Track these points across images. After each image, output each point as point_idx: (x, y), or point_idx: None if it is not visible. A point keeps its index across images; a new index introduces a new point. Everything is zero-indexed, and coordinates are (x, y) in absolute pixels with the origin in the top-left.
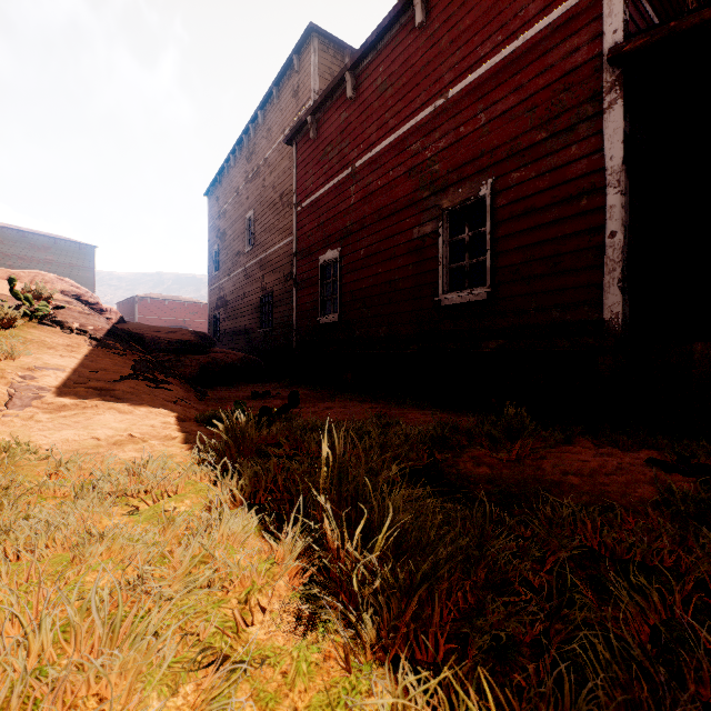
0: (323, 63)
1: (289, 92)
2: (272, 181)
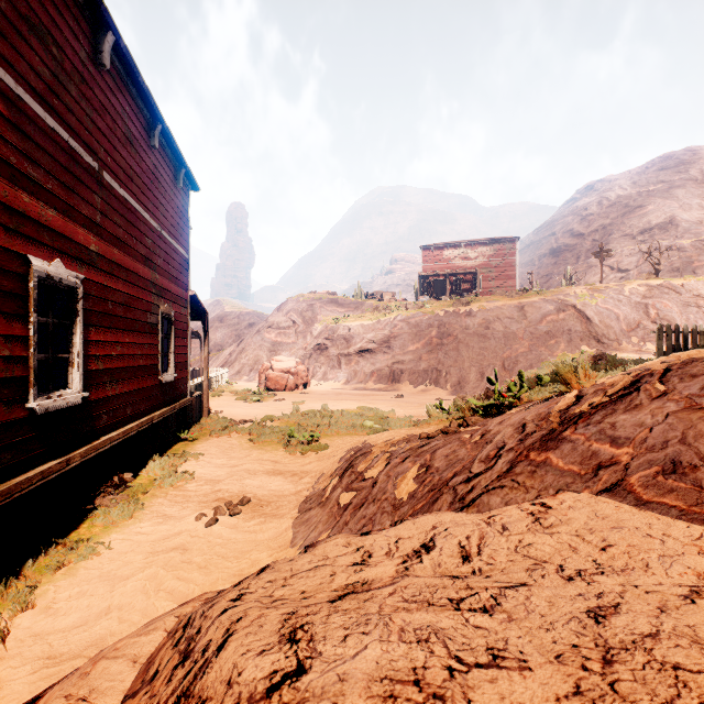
0: None
1: None
2: None
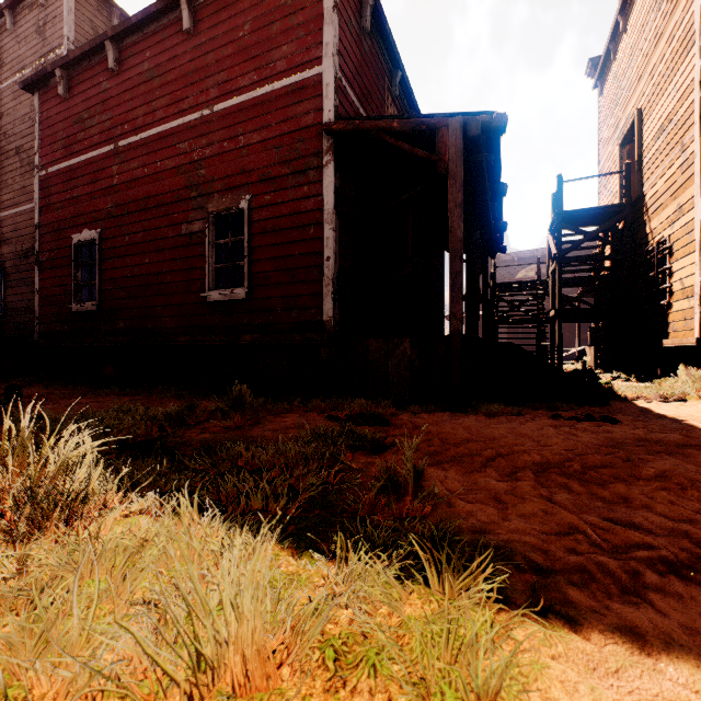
0: (82, 12)
1: (31, 25)
2: (4, 127)
